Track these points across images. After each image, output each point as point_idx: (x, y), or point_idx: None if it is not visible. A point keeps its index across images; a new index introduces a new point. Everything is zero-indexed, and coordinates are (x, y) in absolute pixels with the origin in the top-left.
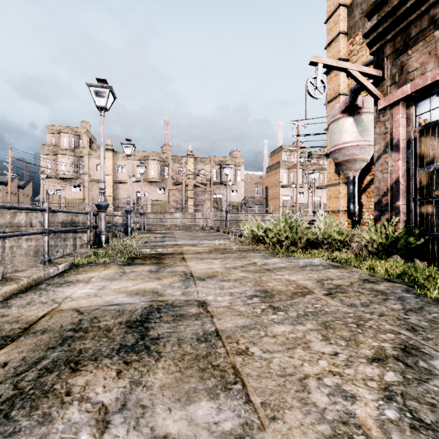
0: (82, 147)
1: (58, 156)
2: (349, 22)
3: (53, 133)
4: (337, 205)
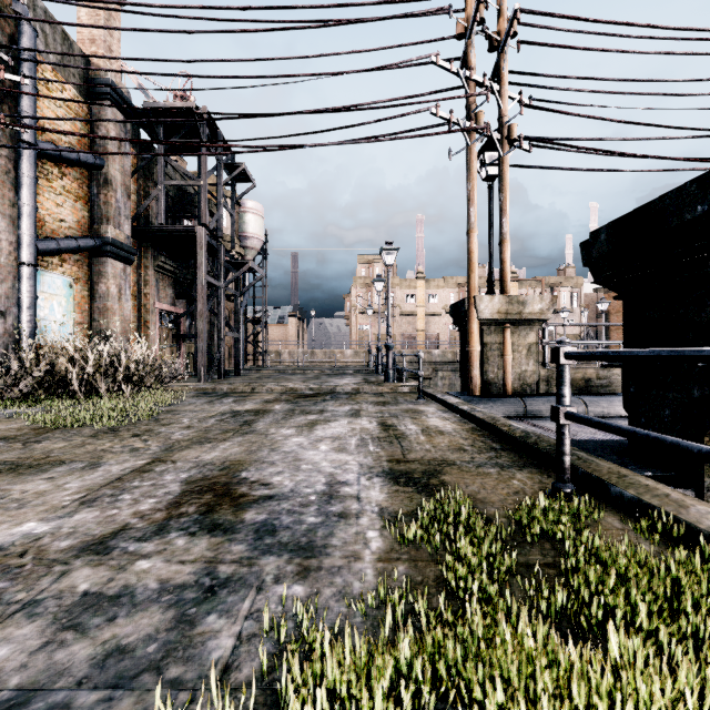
0: (392, 277)
1: (372, 288)
2: None
3: (363, 263)
4: None
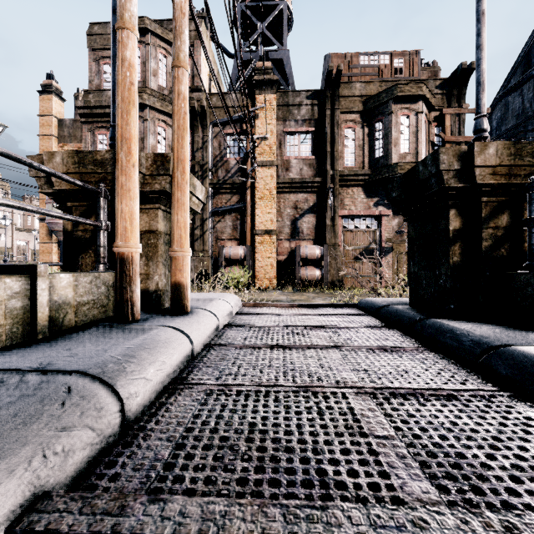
0: None
1: None
2: (60, 132)
3: None
4: (51, 258)
